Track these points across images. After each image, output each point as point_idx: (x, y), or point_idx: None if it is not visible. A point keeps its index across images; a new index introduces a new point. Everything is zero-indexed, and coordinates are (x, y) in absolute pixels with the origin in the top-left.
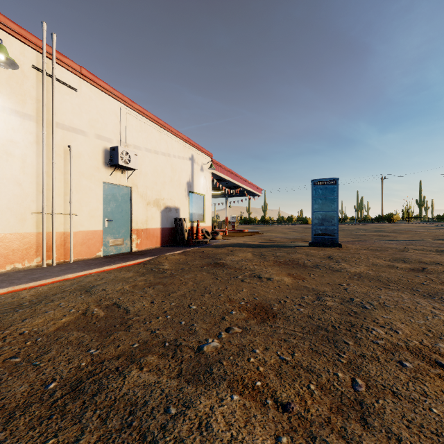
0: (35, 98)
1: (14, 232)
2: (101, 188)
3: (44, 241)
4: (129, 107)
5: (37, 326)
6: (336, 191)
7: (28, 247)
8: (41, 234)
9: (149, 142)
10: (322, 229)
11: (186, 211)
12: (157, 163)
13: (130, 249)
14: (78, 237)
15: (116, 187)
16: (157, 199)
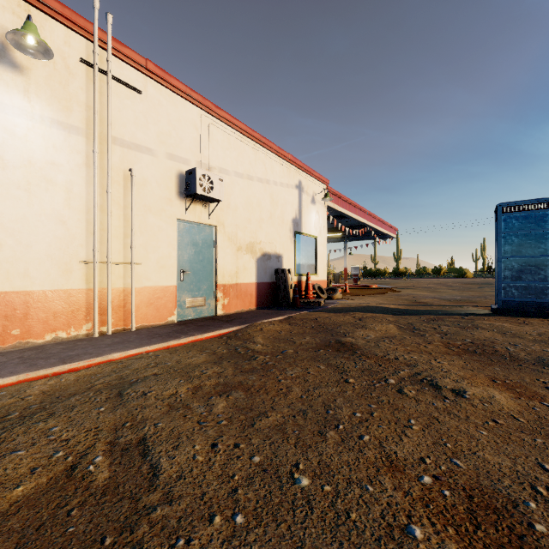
0: (84, 104)
1: (57, 289)
2: (174, 227)
3: (96, 301)
4: (212, 116)
5: None
6: None
7: (75, 309)
8: (92, 291)
9: (240, 164)
10: (519, 287)
11: (292, 260)
12: (251, 193)
13: (214, 312)
14: (143, 295)
15: (195, 226)
16: (252, 243)
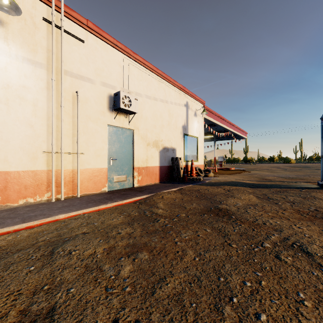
0: (45, 48)
1: (27, 170)
2: (106, 130)
3: (53, 178)
4: (131, 58)
5: None
6: None
7: (40, 183)
8: (51, 171)
9: (149, 90)
10: None
11: (182, 152)
12: (156, 108)
13: (132, 185)
14: (85, 174)
15: (119, 130)
16: (156, 140)
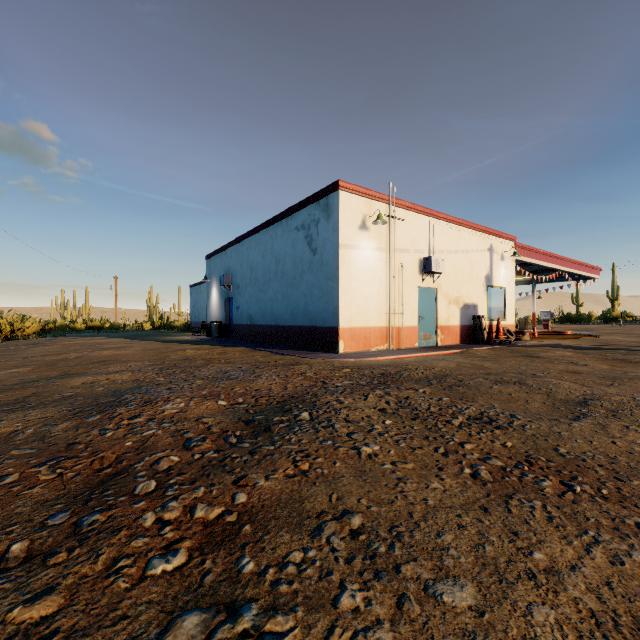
0: (385, 236)
1: (377, 326)
2: (417, 292)
3: (390, 332)
4: (435, 218)
5: (443, 365)
6: None
7: (382, 336)
8: (387, 327)
9: (450, 244)
10: None
11: (484, 308)
12: (456, 262)
13: (435, 343)
14: (405, 331)
15: (426, 290)
16: (457, 297)
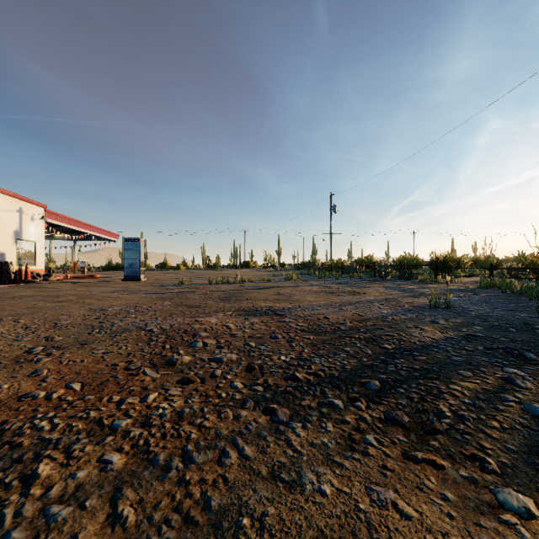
0: None
1: None
2: None
3: None
4: None
5: None
6: (139, 246)
7: None
8: None
9: None
10: (131, 270)
11: (14, 256)
12: None
13: None
14: None
15: None
16: None
